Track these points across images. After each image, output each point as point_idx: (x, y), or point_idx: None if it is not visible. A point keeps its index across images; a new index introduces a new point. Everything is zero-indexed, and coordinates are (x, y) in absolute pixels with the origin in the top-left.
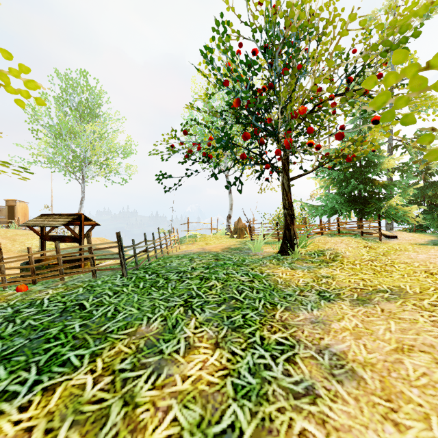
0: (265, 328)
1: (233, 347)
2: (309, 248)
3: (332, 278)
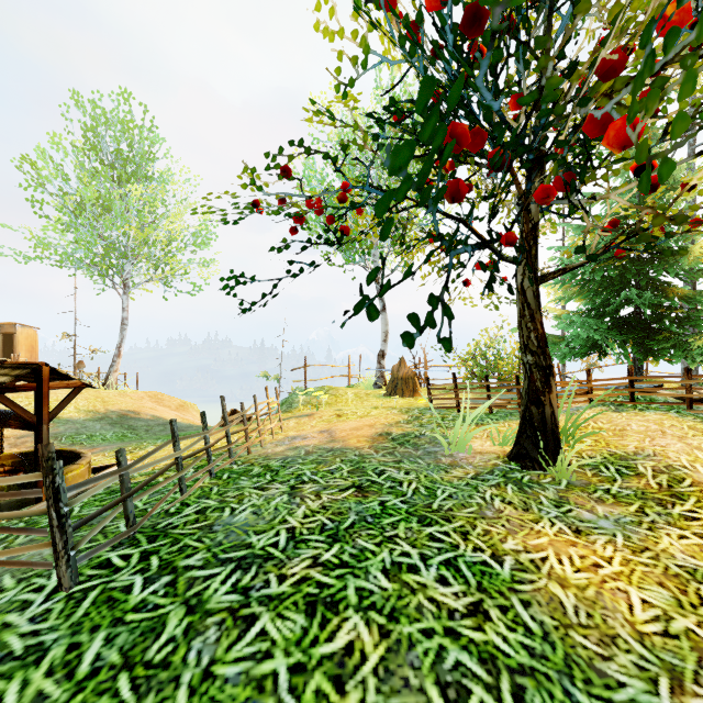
0: None
1: None
2: (584, 447)
3: None
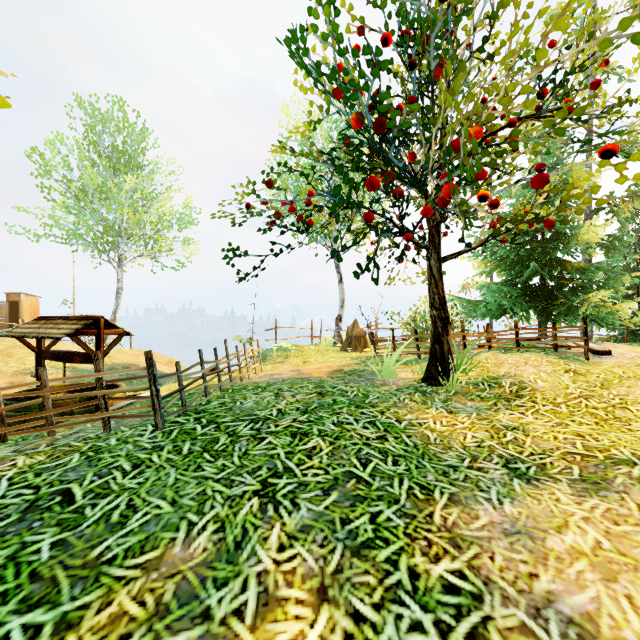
0: (418, 548)
1: (356, 599)
2: (473, 373)
3: (522, 430)
